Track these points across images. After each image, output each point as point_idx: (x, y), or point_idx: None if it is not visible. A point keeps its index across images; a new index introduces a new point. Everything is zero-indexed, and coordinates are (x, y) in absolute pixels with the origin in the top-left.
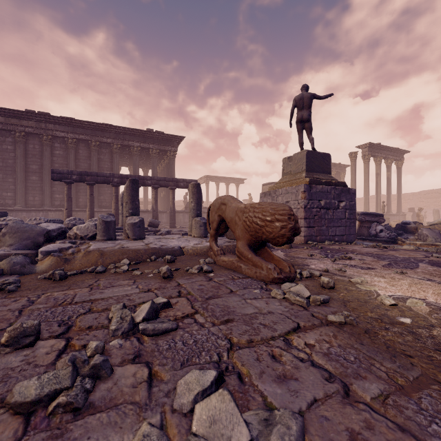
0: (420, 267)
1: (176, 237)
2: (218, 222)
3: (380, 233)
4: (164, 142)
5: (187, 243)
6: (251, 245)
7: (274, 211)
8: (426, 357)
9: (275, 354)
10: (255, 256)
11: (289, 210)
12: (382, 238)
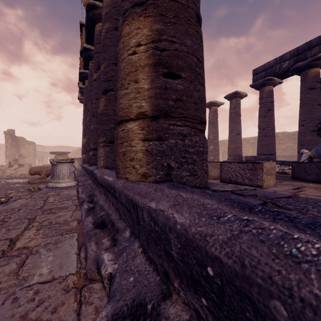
0: (14, 178)
1: None
2: None
3: None
4: None
5: None
6: None
7: None
8: (26, 183)
9: (13, 185)
10: None
11: None
12: None
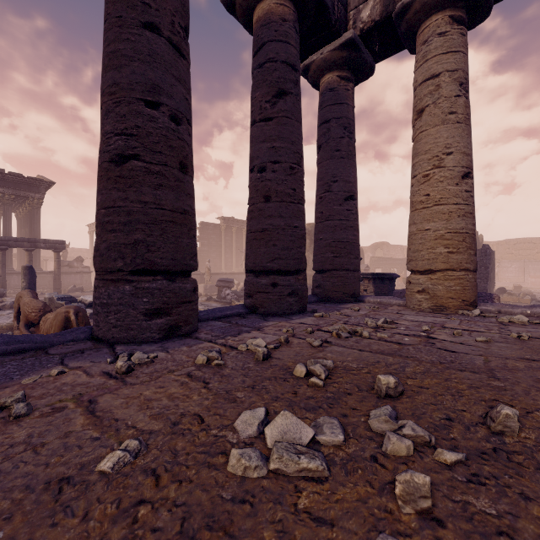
0: None
1: (6, 313)
2: (19, 308)
3: (227, 296)
4: (23, 186)
5: (5, 321)
6: (27, 324)
7: (33, 307)
8: None
9: None
10: (25, 330)
11: (41, 307)
12: (227, 300)
